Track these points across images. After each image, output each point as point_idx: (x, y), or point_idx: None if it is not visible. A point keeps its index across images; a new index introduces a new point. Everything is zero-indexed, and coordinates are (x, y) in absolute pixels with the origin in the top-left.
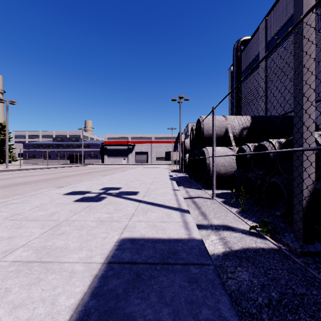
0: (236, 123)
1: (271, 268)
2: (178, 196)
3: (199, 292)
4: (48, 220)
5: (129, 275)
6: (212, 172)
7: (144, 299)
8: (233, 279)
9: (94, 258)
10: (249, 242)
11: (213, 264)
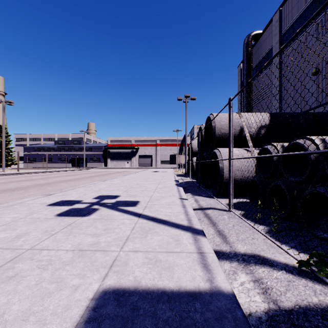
0: (253, 120)
1: None
2: (187, 208)
3: None
4: (7, 248)
5: None
6: (229, 178)
7: None
8: None
9: None
10: (304, 292)
11: None
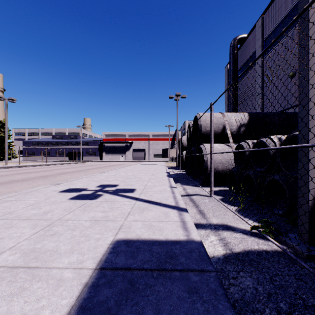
0: (234, 119)
1: (277, 273)
2: (176, 193)
3: (200, 305)
4: (41, 219)
5: (123, 283)
6: (210, 169)
7: (138, 314)
8: (236, 286)
9: (85, 262)
10: (250, 243)
11: (214, 270)
